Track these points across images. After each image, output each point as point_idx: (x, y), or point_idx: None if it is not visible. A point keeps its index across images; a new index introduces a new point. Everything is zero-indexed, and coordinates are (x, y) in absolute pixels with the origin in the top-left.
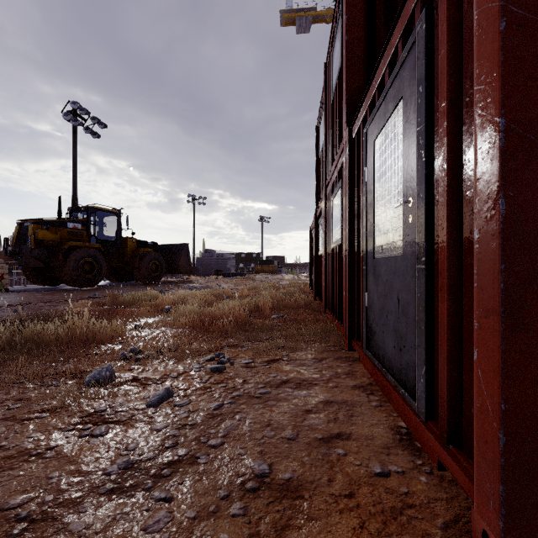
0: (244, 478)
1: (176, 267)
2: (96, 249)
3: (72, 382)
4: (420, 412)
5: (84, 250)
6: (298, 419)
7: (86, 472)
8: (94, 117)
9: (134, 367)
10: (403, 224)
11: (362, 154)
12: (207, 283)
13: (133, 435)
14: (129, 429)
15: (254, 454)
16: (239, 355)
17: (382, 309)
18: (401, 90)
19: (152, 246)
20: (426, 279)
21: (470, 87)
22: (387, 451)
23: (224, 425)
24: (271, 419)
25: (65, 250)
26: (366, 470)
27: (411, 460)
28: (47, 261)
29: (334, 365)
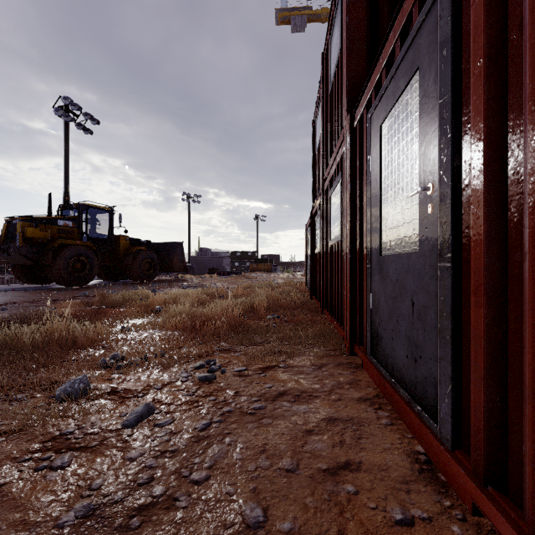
0: (232, 531)
1: (170, 266)
2: (87, 247)
3: (41, 396)
4: (444, 438)
5: (75, 248)
6: (297, 442)
7: (33, 522)
8: (86, 113)
9: (114, 377)
10: (420, 216)
11: (366, 142)
12: (201, 282)
13: (100, 466)
14: (97, 459)
15: (245, 493)
16: (232, 361)
17: (390, 313)
18: (416, 61)
19: (146, 244)
20: (453, 279)
21: (519, 36)
22: (407, 488)
23: (211, 452)
24: (266, 442)
25: (56, 248)
26: (383, 516)
27: (437, 500)
28: (36, 260)
29: (336, 372)
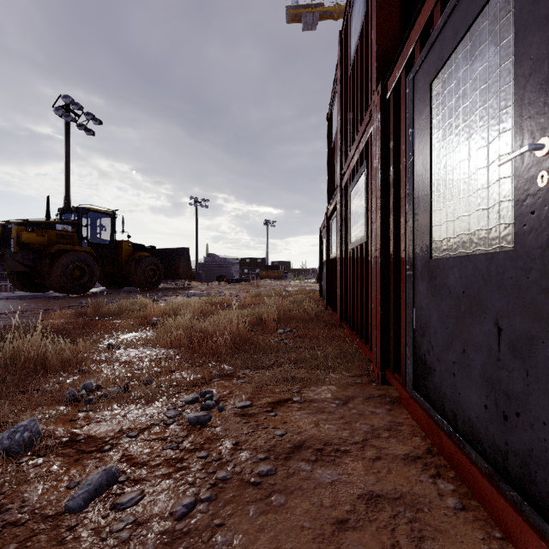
0: None
1: (176, 273)
2: (87, 253)
3: None
4: None
5: (74, 254)
6: (325, 547)
7: None
8: (88, 112)
9: (79, 416)
10: (516, 194)
11: (405, 113)
12: (208, 290)
13: None
14: None
15: None
16: (234, 392)
17: (450, 338)
18: None
19: (150, 250)
20: None
21: None
22: None
23: None
24: (276, 547)
25: (53, 254)
26: None
27: None
28: (33, 266)
29: (367, 411)
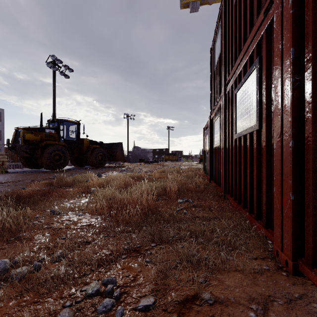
0: None
1: (115, 157)
2: (63, 145)
3: None
4: None
5: (55, 146)
6: None
7: None
8: (65, 65)
9: None
10: None
11: None
12: (133, 167)
13: None
14: None
15: None
16: (138, 277)
17: None
18: None
19: (99, 144)
20: None
21: None
22: None
23: None
24: None
25: (44, 147)
26: None
27: None
28: (32, 153)
29: None
